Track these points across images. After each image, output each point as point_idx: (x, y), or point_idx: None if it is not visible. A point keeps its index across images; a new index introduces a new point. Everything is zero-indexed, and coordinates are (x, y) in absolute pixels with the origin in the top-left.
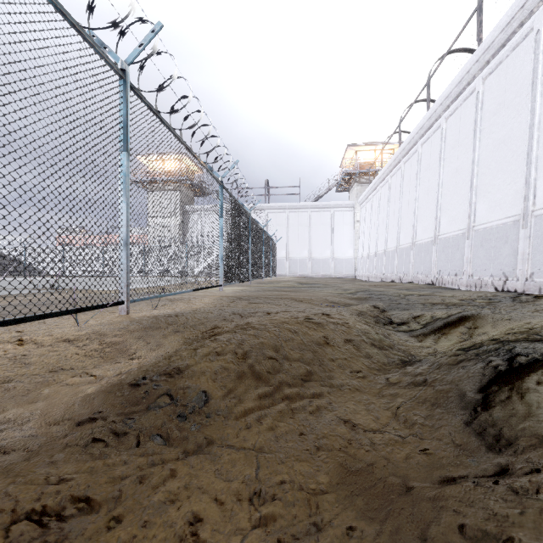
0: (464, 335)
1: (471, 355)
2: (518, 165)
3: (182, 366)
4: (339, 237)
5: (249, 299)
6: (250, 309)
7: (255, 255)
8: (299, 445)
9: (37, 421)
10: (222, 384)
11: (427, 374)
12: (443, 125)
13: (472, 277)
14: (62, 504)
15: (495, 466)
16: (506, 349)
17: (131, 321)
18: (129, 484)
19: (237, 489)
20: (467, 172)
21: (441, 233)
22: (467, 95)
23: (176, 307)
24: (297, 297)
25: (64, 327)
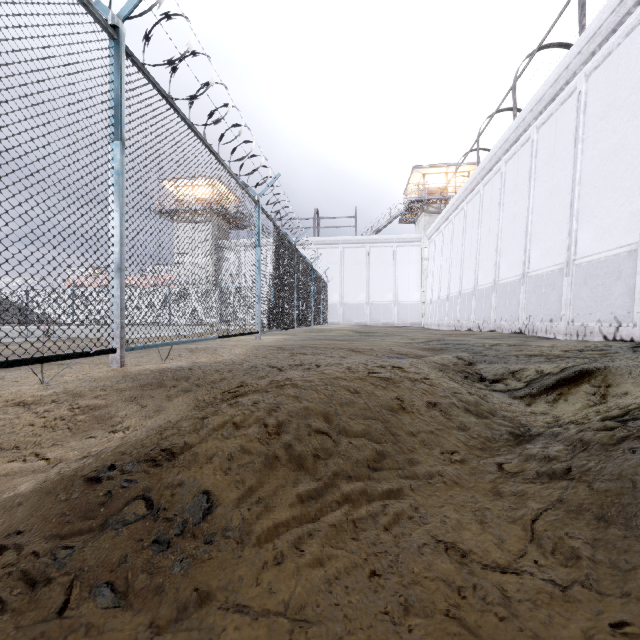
0: (593, 397)
1: (638, 430)
2: (635, 181)
3: (177, 448)
4: (403, 278)
5: (293, 349)
6: (293, 360)
7: (302, 297)
8: (370, 600)
9: None
10: (239, 479)
11: (567, 460)
12: (533, 137)
13: (572, 324)
14: None
15: None
16: None
17: (125, 376)
18: None
19: None
20: (565, 193)
21: (531, 270)
22: (564, 97)
23: (197, 359)
24: (354, 347)
25: (25, 384)
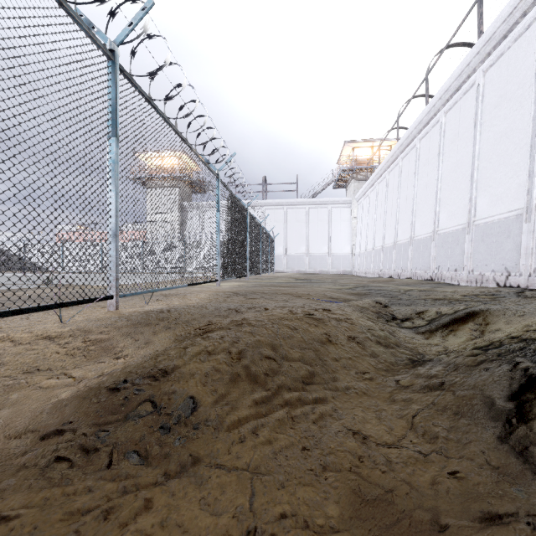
0: (475, 332)
1: (492, 356)
2: (521, 158)
3: (169, 368)
4: (337, 234)
5: (246, 294)
6: (247, 304)
7: (253, 251)
8: (301, 463)
9: None
10: (213, 389)
11: (443, 377)
12: (442, 120)
13: (472, 273)
14: None
15: None
16: (532, 348)
17: (120, 316)
18: (90, 523)
19: (227, 527)
20: (467, 166)
21: (440, 228)
22: (466, 88)
23: (171, 302)
24: (295, 292)
25: (47, 323)
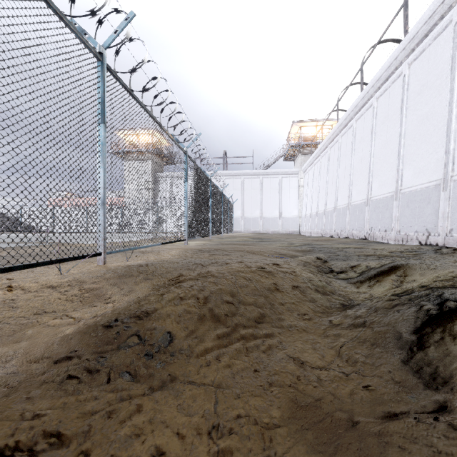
0: (396, 282)
1: (404, 300)
2: (439, 137)
3: (150, 310)
4: (286, 200)
5: (210, 251)
6: (210, 259)
7: (215, 214)
8: (253, 381)
9: (19, 359)
10: (185, 326)
11: (365, 317)
12: (374, 104)
13: (399, 233)
14: (34, 439)
15: (433, 403)
16: (435, 294)
17: (108, 270)
18: (98, 419)
19: (198, 423)
20: (395, 144)
21: (373, 196)
22: (395, 78)
23: (147, 258)
24: (250, 249)
25: (49, 275)
